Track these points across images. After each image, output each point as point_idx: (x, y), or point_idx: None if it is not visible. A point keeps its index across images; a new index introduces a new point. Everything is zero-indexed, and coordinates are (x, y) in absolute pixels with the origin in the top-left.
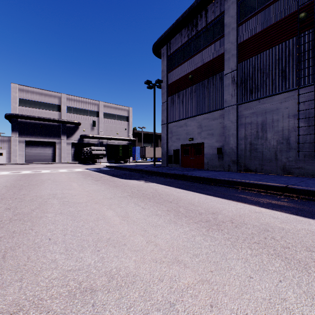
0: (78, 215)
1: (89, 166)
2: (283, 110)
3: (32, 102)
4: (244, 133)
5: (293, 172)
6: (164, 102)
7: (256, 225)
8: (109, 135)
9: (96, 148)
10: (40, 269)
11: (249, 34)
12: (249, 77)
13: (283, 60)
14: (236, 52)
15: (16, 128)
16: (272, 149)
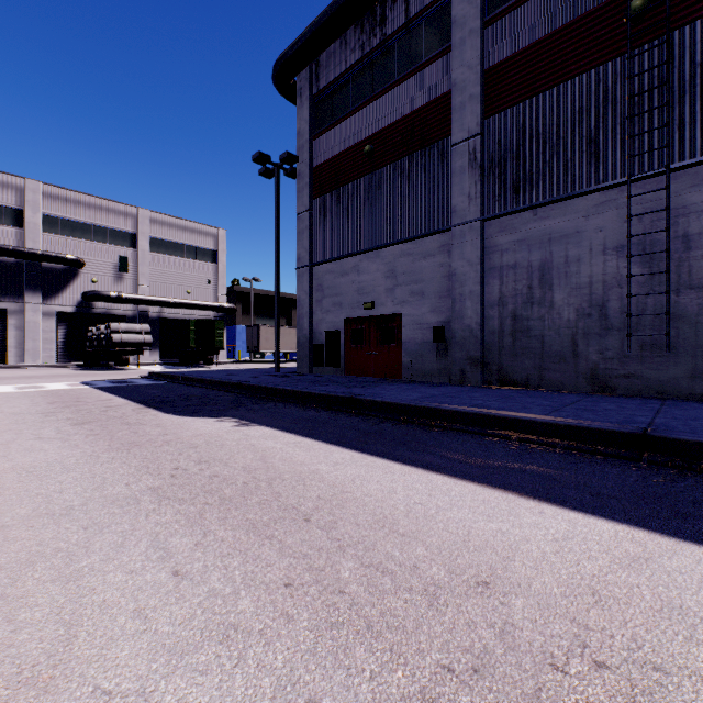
0: None
1: (101, 375)
2: (591, 234)
3: None
4: (500, 291)
5: (615, 386)
6: (303, 211)
7: None
8: (165, 295)
9: (125, 327)
10: None
11: (512, 46)
12: (510, 152)
13: (592, 112)
14: (480, 90)
15: None
16: (566, 330)
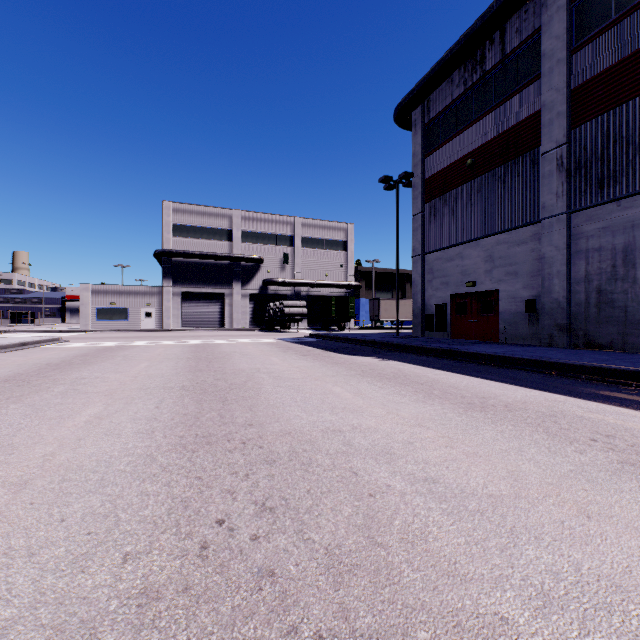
0: (301, 389)
1: (281, 335)
2: None
3: (190, 229)
4: (585, 270)
5: None
6: (417, 213)
7: (541, 411)
8: (311, 279)
9: (291, 303)
10: (289, 418)
11: (596, 68)
12: (595, 155)
13: None
14: (566, 107)
15: (169, 273)
16: None
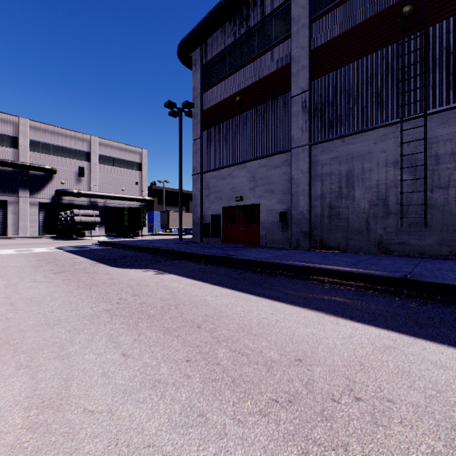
0: None
1: (68, 243)
2: (378, 154)
3: None
4: (321, 190)
5: (393, 250)
6: (197, 138)
7: (418, 403)
8: (108, 192)
9: (83, 212)
10: None
11: (328, 35)
12: (328, 102)
13: (379, 77)
14: (309, 62)
15: None
16: (362, 214)
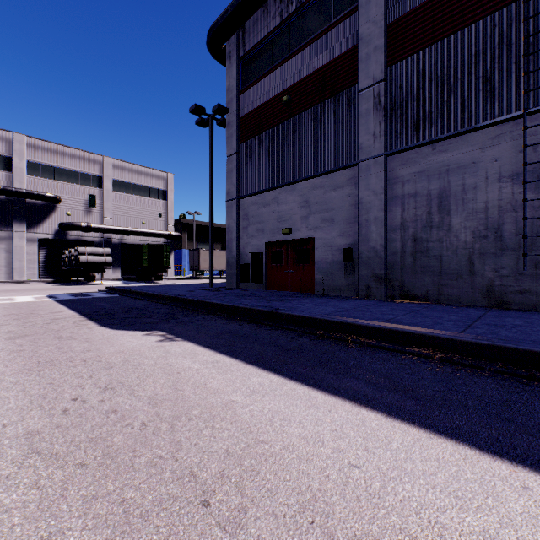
0: None
1: (68, 289)
2: (487, 164)
3: None
4: (401, 217)
5: (511, 301)
6: (232, 153)
7: None
8: (125, 226)
9: (90, 250)
10: None
11: (412, 2)
12: (411, 94)
13: (488, 55)
14: (384, 41)
15: None
16: (462, 250)
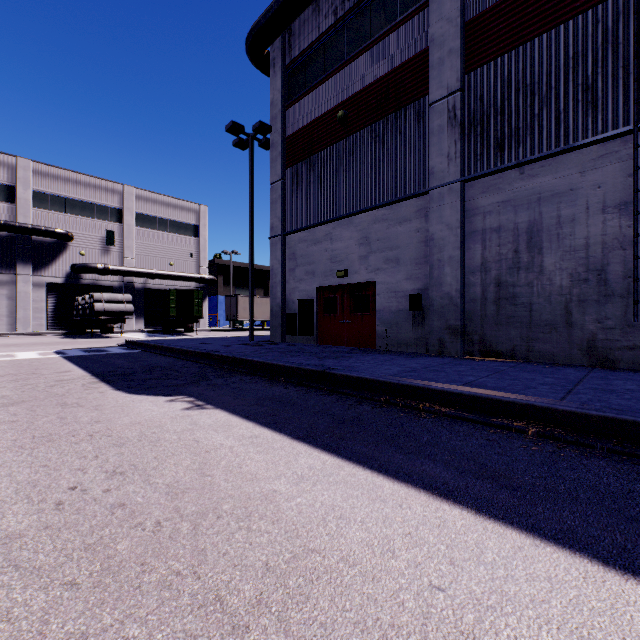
0: None
1: (81, 343)
2: (588, 191)
3: None
4: (482, 256)
5: (617, 359)
6: (276, 180)
7: None
8: (149, 267)
9: (108, 296)
10: None
11: None
12: (494, 107)
13: (589, 57)
14: (460, 43)
15: None
16: (557, 297)
